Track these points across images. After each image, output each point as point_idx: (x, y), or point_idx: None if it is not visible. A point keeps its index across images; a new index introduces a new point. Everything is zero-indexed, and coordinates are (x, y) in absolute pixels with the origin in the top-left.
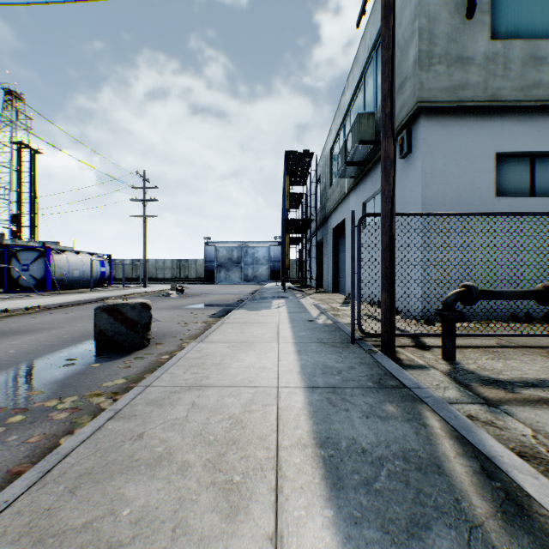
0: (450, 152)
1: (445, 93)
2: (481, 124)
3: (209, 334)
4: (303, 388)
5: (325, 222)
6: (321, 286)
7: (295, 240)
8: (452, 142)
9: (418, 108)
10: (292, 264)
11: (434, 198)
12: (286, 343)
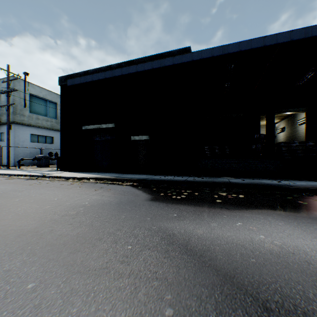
0: (21, 132)
1: (20, 121)
2: (28, 128)
3: None
4: None
5: None
6: None
7: None
8: (22, 130)
9: (14, 122)
10: None
11: (18, 141)
12: None
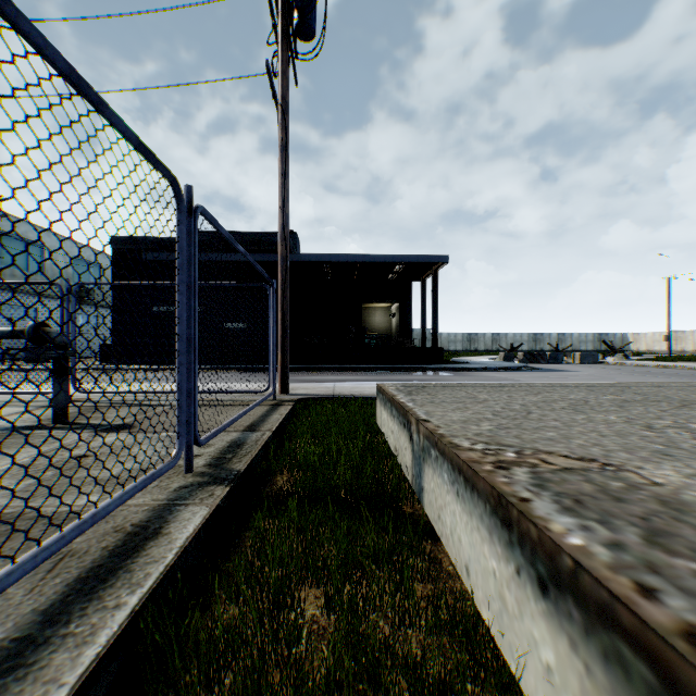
0: None
1: None
2: None
3: None
4: None
5: None
6: None
7: None
8: None
9: None
10: None
11: None
12: None
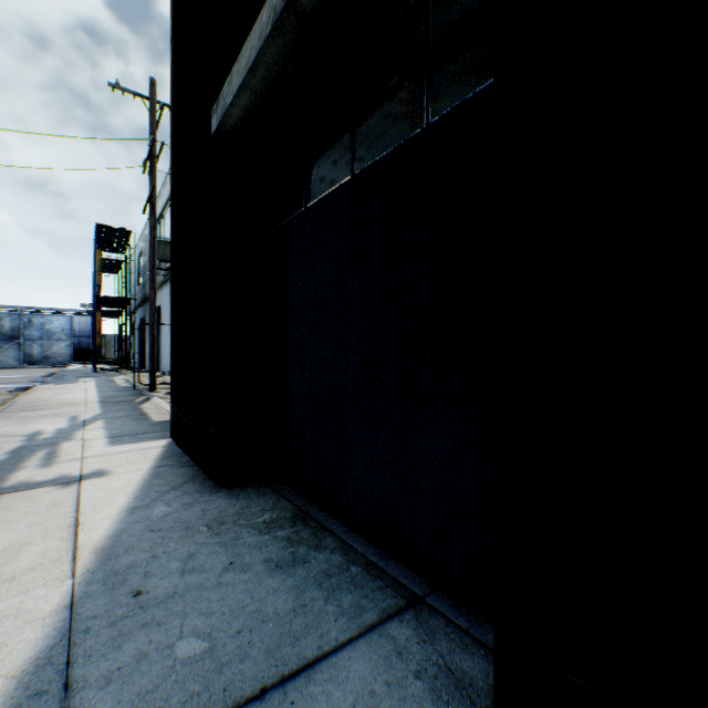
0: None
1: None
2: None
3: (31, 393)
4: (99, 398)
5: (148, 301)
6: (144, 367)
7: (113, 313)
8: None
9: None
10: (110, 341)
11: None
12: (93, 392)
